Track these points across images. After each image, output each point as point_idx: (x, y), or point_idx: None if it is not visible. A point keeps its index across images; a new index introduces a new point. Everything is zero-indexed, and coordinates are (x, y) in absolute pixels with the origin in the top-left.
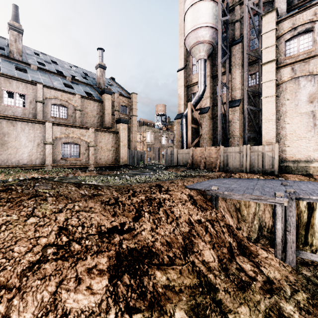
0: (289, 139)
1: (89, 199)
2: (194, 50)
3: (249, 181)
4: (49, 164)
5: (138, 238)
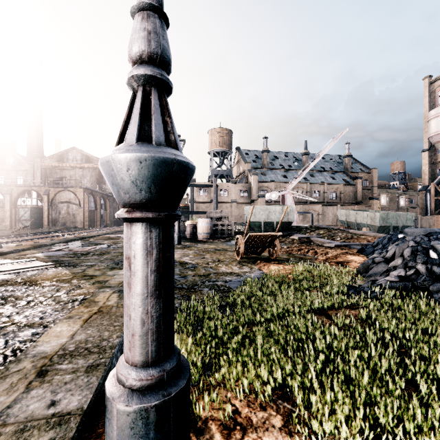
0: None
1: None
2: (437, 145)
3: None
4: (339, 225)
5: None
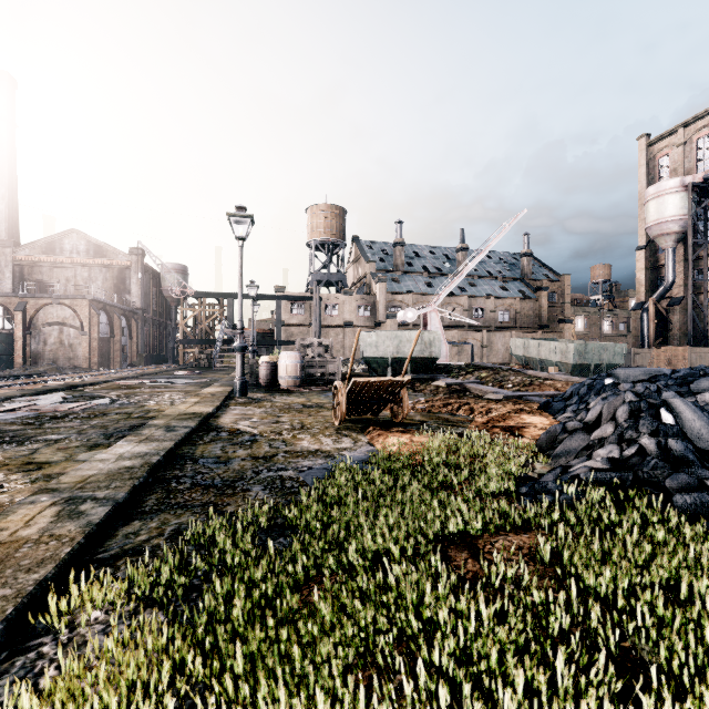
0: None
1: None
2: (658, 241)
3: None
4: (513, 362)
5: None
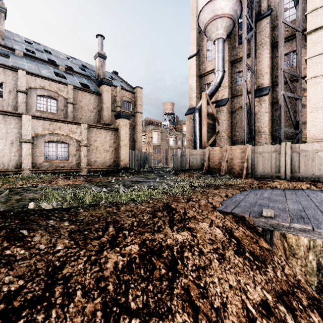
0: None
1: None
2: (210, 28)
3: (303, 194)
4: (27, 168)
5: None
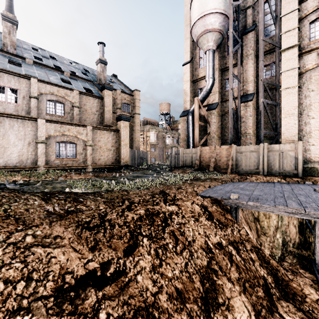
0: (315, 136)
1: (57, 221)
2: (202, 40)
3: (271, 185)
4: (41, 165)
5: (131, 291)
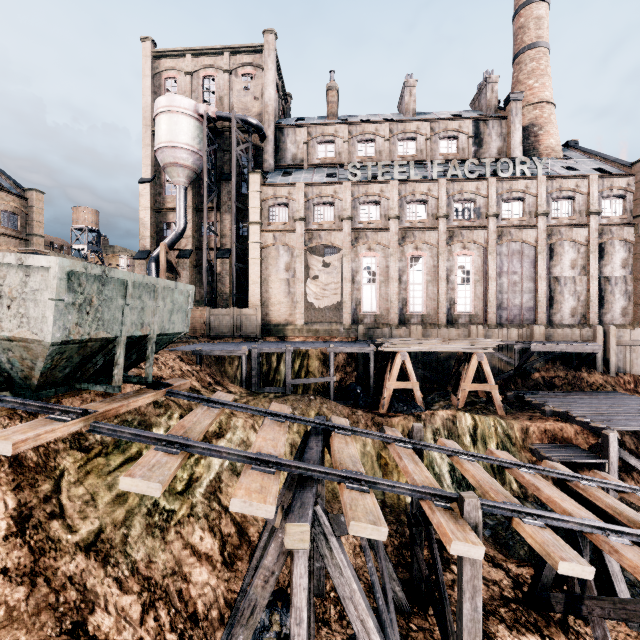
0: (272, 303)
1: None
2: (171, 171)
3: (233, 343)
4: None
5: (153, 372)
